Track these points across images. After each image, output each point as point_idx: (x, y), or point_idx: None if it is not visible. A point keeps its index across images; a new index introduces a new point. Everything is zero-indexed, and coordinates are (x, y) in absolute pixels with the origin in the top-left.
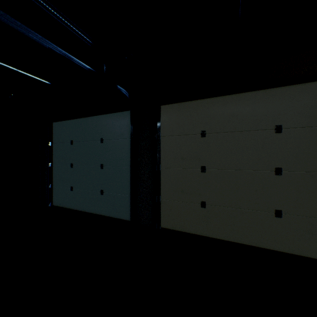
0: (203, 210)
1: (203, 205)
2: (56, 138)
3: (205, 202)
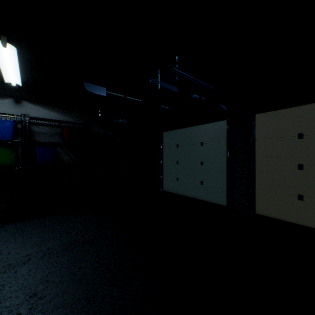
0: (300, 202)
1: (300, 198)
2: (165, 143)
3: (302, 196)
